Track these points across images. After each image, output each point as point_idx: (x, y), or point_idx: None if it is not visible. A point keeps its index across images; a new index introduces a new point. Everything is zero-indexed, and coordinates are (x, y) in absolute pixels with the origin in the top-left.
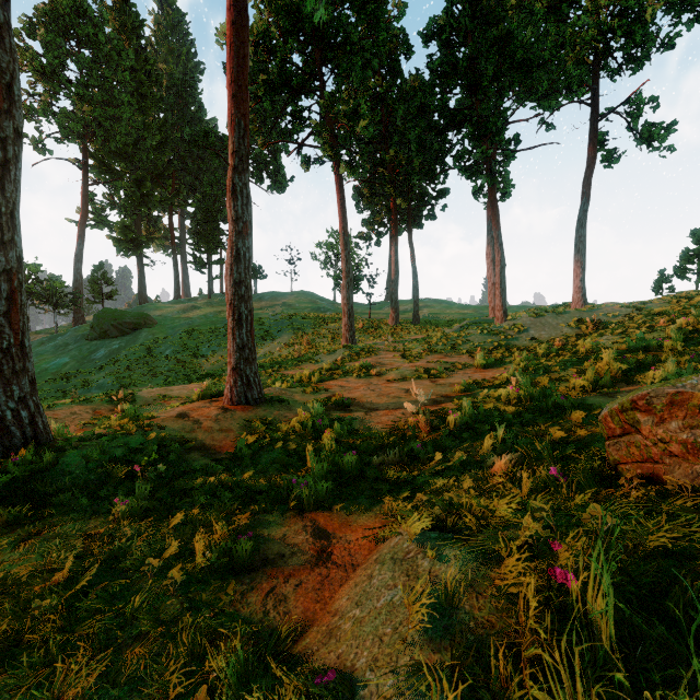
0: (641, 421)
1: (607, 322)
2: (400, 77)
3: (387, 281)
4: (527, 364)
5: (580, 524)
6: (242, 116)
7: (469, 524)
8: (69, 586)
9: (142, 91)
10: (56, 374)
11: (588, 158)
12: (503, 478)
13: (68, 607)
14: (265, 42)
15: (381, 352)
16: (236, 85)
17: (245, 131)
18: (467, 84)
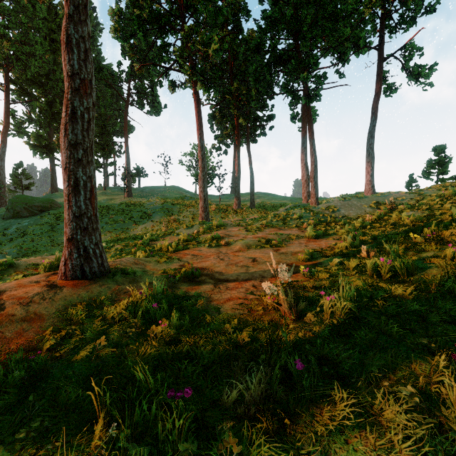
0: None
1: (398, 203)
2: (242, 33)
3: (232, 180)
4: (355, 235)
5: None
6: None
7: None
8: None
9: (53, 37)
10: None
11: (376, 88)
12: None
13: None
14: None
15: (228, 227)
16: None
17: None
18: (291, 30)
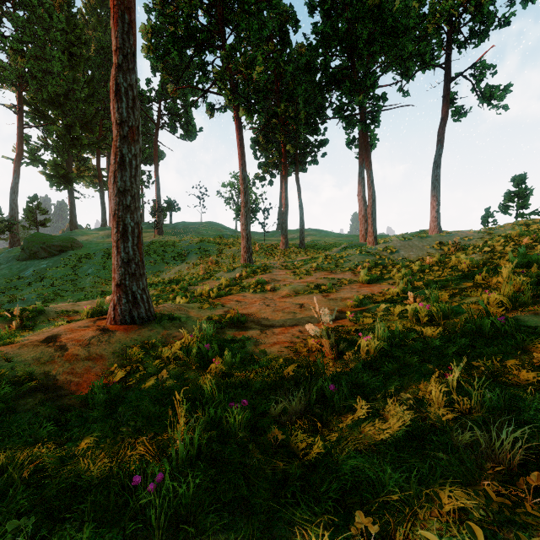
0: None
1: (464, 244)
2: (289, 46)
3: (278, 215)
4: (410, 280)
5: None
6: (126, 9)
7: None
8: None
9: (72, 50)
10: None
11: (443, 111)
12: None
13: None
14: None
15: (274, 270)
16: None
17: (130, 27)
18: (346, 46)
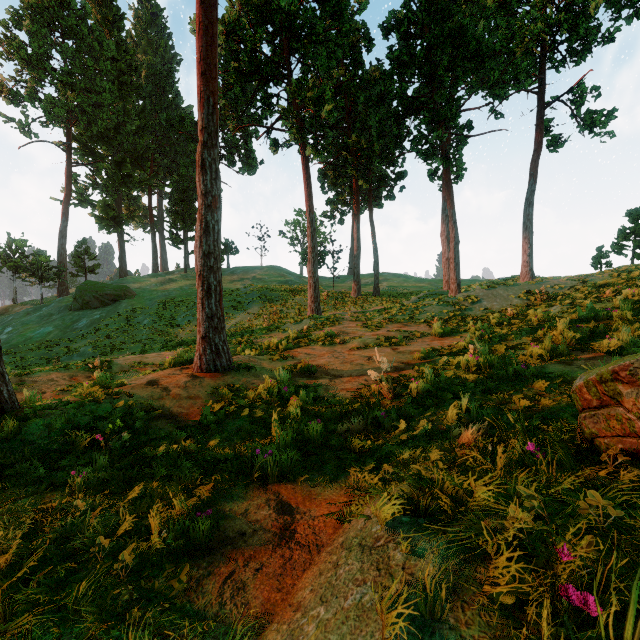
0: (623, 393)
1: (554, 293)
2: (362, 67)
3: (350, 257)
4: (482, 333)
5: (574, 514)
6: (211, 93)
7: (445, 508)
8: (11, 573)
9: (123, 79)
10: (40, 342)
11: (536, 142)
12: (473, 451)
13: (4, 600)
14: (236, 31)
15: (344, 322)
16: (205, 63)
17: (214, 108)
18: (424, 73)
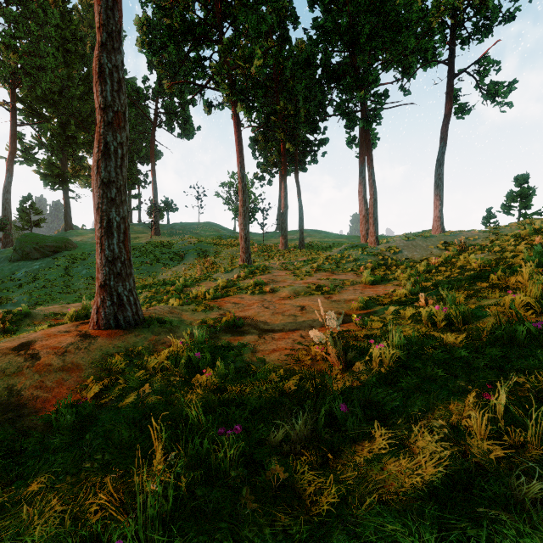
0: None
1: (469, 244)
2: (289, 43)
3: (277, 215)
4: (417, 280)
5: None
6: None
7: None
8: None
9: (67, 47)
10: None
11: (446, 108)
12: None
13: None
14: None
15: (273, 271)
16: None
17: (115, 2)
18: (347, 41)
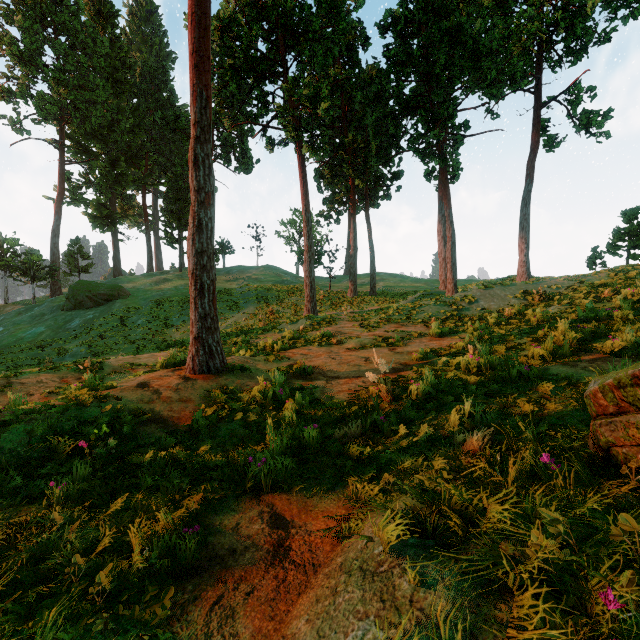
0: None
1: (551, 293)
2: (358, 66)
3: (346, 256)
4: (481, 333)
5: (605, 540)
6: (204, 86)
7: (455, 529)
8: None
9: (117, 77)
10: (31, 343)
11: (532, 142)
12: (480, 460)
13: None
14: (231, 27)
15: (341, 322)
16: (198, 56)
17: (207, 102)
18: (421, 72)
